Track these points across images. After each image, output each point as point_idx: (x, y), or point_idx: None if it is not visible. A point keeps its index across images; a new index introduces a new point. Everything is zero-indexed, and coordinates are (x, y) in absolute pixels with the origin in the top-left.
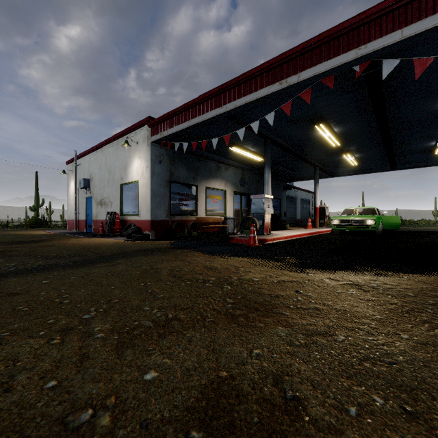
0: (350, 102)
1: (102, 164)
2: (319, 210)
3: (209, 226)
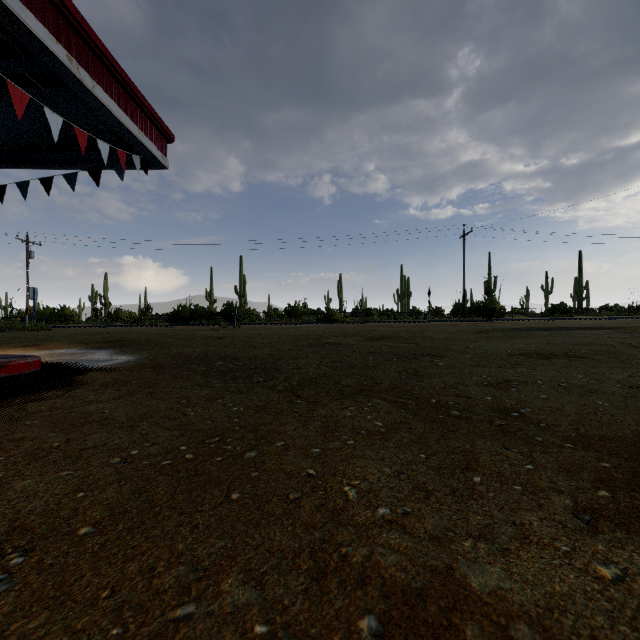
0: None
1: None
2: None
3: None
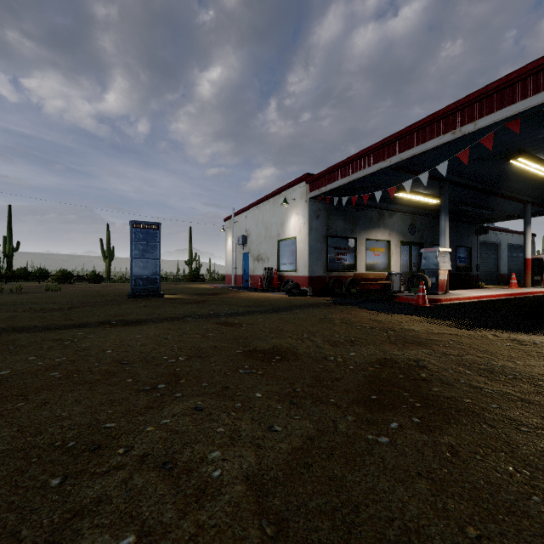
0: None
1: (259, 221)
2: (532, 262)
3: (370, 283)
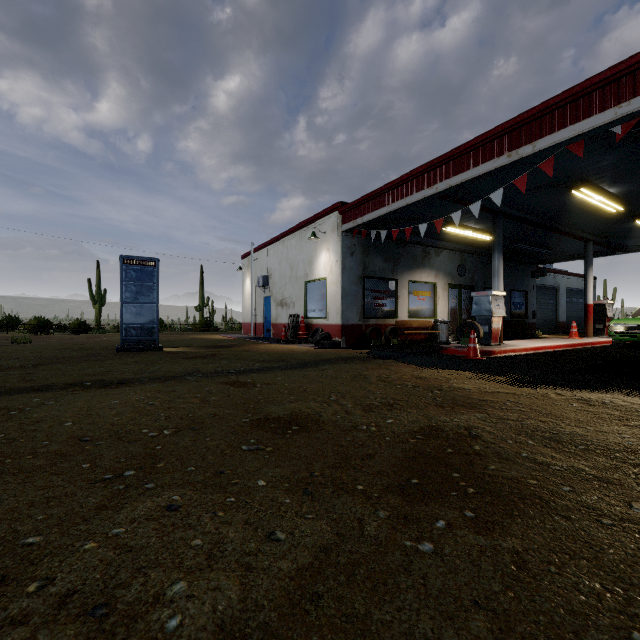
0: (627, 156)
1: (283, 258)
2: (594, 308)
3: (413, 333)
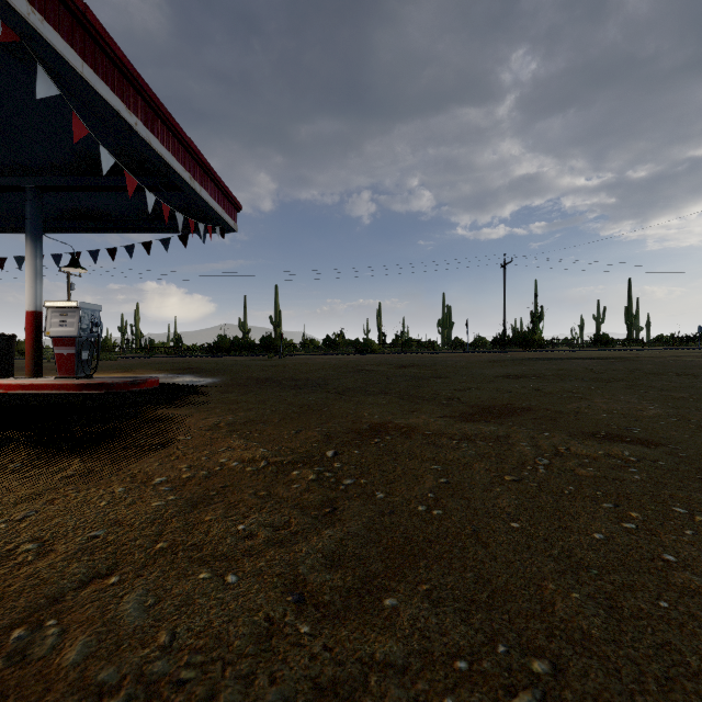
0: None
1: None
2: None
3: None
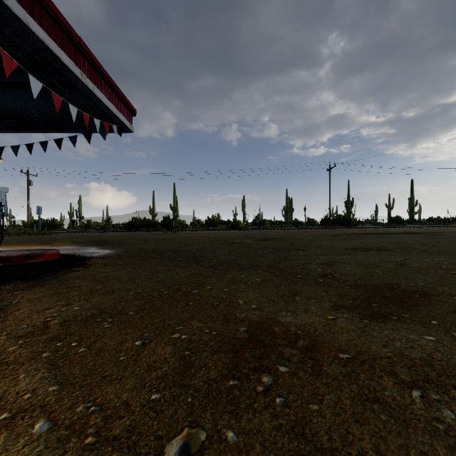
0: None
1: None
2: None
3: None
